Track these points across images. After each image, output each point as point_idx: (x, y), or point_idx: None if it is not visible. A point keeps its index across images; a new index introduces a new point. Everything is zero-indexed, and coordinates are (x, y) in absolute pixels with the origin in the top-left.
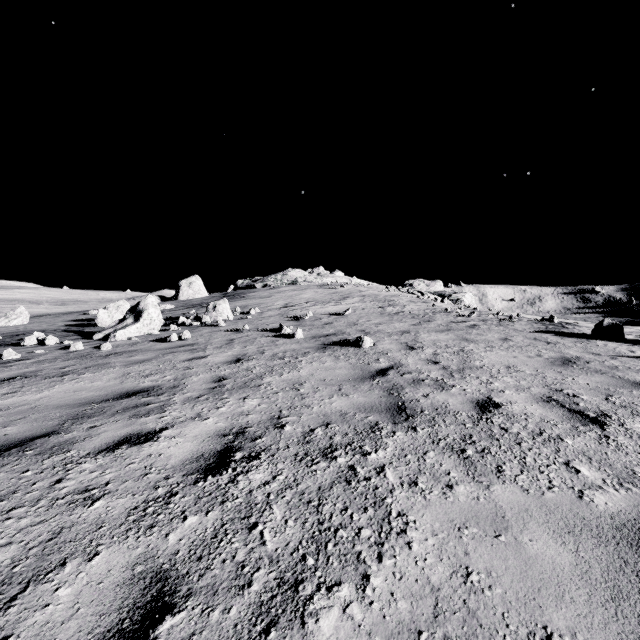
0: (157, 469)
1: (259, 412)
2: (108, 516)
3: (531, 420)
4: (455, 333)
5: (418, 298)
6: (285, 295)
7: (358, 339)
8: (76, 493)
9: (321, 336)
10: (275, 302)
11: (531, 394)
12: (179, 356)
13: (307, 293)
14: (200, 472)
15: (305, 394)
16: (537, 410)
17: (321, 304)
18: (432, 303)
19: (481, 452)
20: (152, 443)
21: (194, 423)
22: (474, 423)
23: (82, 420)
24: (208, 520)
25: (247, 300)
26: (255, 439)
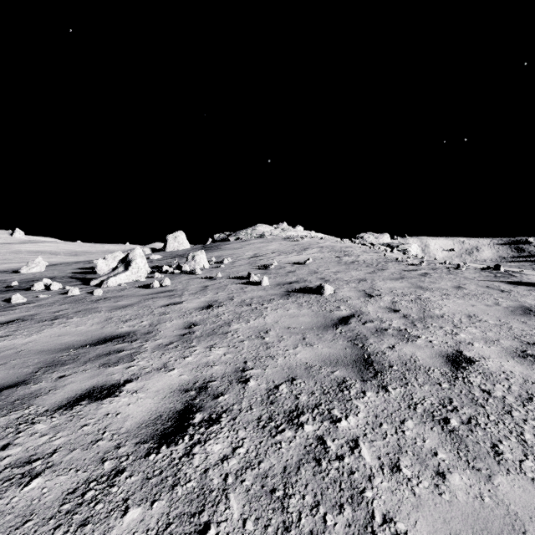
0: (110, 434)
1: (224, 363)
2: (40, 503)
3: (513, 380)
4: (409, 281)
5: (370, 249)
6: (254, 247)
7: (319, 287)
8: (16, 465)
9: (285, 283)
10: (245, 253)
11: (503, 347)
12: (158, 302)
13: (273, 245)
14: (154, 439)
15: (270, 343)
16: (516, 367)
17: (285, 254)
18: (383, 253)
19: (468, 423)
20: (112, 399)
21: (159, 375)
22: (450, 383)
23: (55, 368)
24: (152, 515)
25: (222, 251)
26: (217, 396)
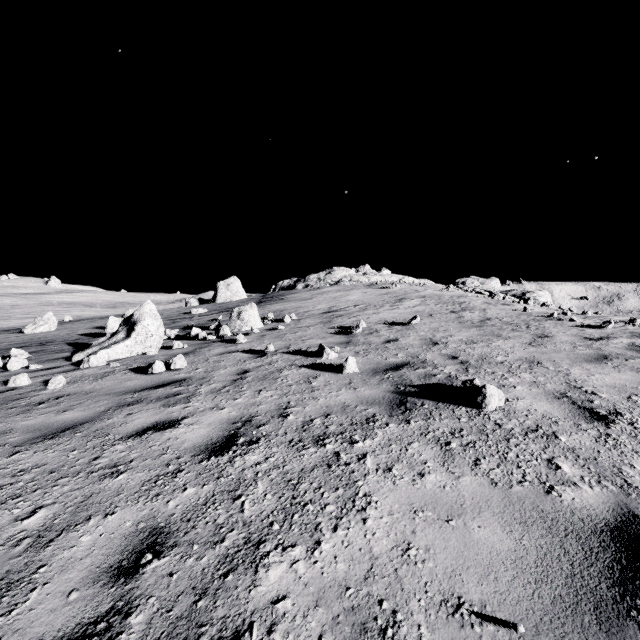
0: None
1: None
2: None
3: None
4: (629, 366)
5: (492, 299)
6: (328, 297)
7: (467, 386)
8: None
9: (387, 368)
10: (316, 305)
11: None
12: (135, 417)
13: (354, 294)
14: None
15: None
16: None
17: (373, 308)
18: (516, 305)
19: None
20: None
21: None
22: None
23: None
24: None
25: (285, 303)
26: None
